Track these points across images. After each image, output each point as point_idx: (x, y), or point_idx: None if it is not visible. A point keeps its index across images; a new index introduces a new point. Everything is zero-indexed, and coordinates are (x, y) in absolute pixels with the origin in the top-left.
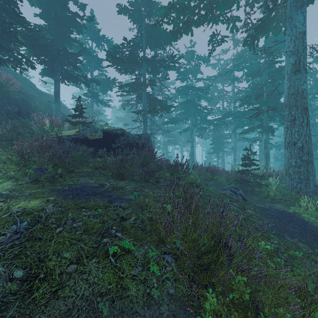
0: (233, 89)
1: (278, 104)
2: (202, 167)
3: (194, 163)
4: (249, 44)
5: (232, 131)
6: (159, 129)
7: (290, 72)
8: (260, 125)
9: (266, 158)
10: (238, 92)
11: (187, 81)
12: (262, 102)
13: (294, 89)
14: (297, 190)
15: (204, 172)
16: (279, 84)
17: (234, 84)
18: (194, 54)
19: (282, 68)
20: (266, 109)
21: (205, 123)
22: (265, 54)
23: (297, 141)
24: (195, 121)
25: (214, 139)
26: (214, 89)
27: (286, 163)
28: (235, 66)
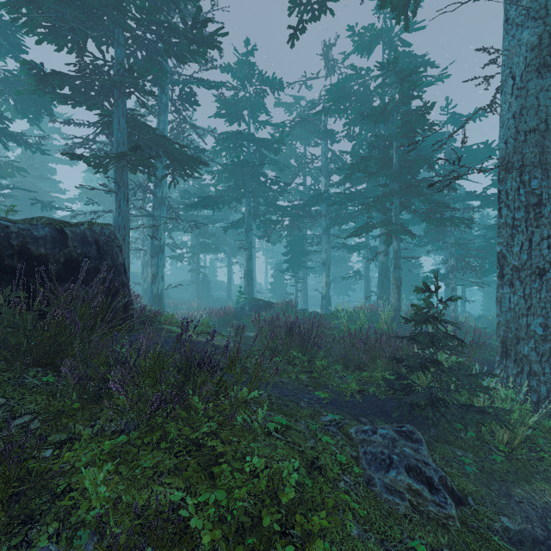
0: (325, 152)
1: (422, 179)
2: (277, 325)
3: (252, 292)
4: (396, 6)
5: (324, 231)
6: (172, 219)
7: (525, 69)
8: (386, 221)
9: (398, 289)
10: (331, 160)
11: (239, 123)
12: (394, 172)
13: (537, 118)
14: (550, 408)
15: (284, 338)
16: (477, 111)
17: (326, 142)
18: (252, 70)
19: (429, 108)
20: (398, 189)
21: (275, 212)
22: (395, 78)
23: (548, 267)
24: (254, 207)
25: (291, 244)
26: (289, 152)
27: (505, 324)
28: (334, 101)
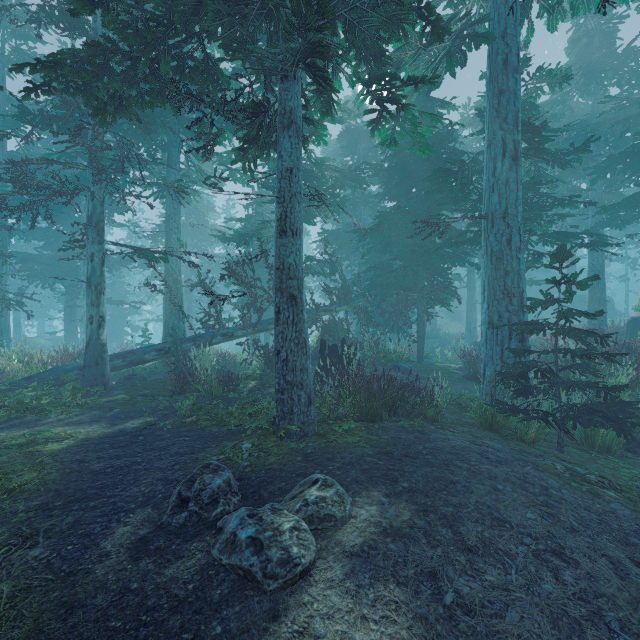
0: None
1: None
2: None
3: None
4: None
5: None
6: None
7: None
8: None
9: None
10: None
11: None
12: None
13: None
14: None
15: None
16: None
17: None
18: None
19: None
20: None
21: None
22: None
23: None
24: None
25: None
26: None
27: None
28: None
